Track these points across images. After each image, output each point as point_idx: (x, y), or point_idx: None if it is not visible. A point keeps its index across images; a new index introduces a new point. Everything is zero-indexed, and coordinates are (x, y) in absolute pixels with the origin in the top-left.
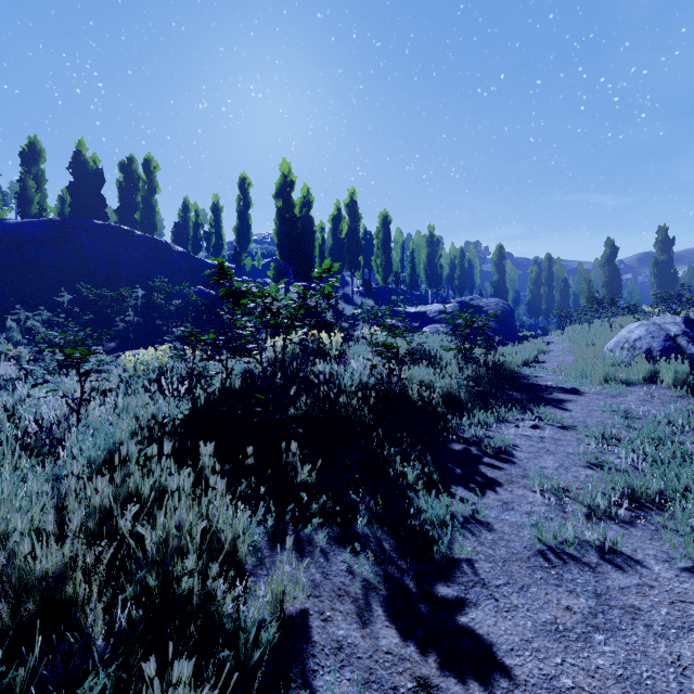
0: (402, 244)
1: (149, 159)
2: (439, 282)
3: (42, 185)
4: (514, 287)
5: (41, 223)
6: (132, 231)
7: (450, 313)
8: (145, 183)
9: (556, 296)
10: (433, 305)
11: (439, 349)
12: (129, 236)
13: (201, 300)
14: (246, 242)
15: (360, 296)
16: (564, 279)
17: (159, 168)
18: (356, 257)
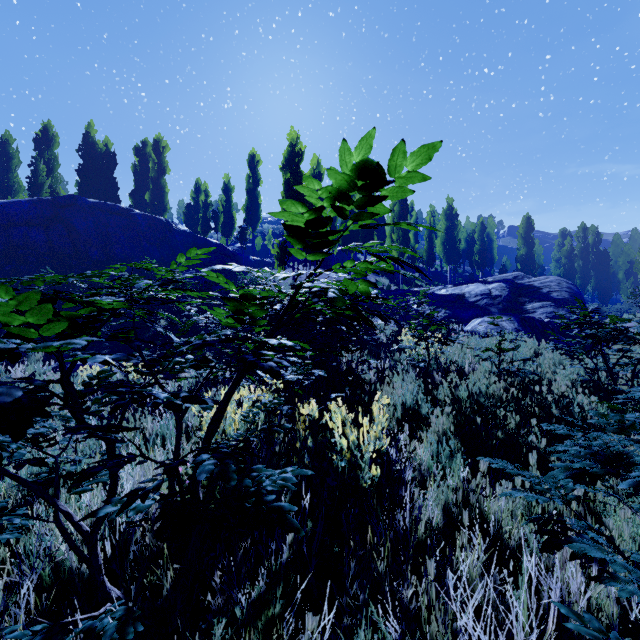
0: (416, 219)
1: (158, 140)
2: (458, 257)
3: (55, 170)
4: (538, 262)
5: (29, 203)
6: (131, 210)
7: (498, 297)
8: (155, 164)
9: (591, 270)
10: (469, 285)
11: (557, 384)
12: (127, 216)
13: (197, 284)
14: (255, 220)
15: (373, 274)
16: (603, 251)
17: (169, 148)
18: (370, 232)
